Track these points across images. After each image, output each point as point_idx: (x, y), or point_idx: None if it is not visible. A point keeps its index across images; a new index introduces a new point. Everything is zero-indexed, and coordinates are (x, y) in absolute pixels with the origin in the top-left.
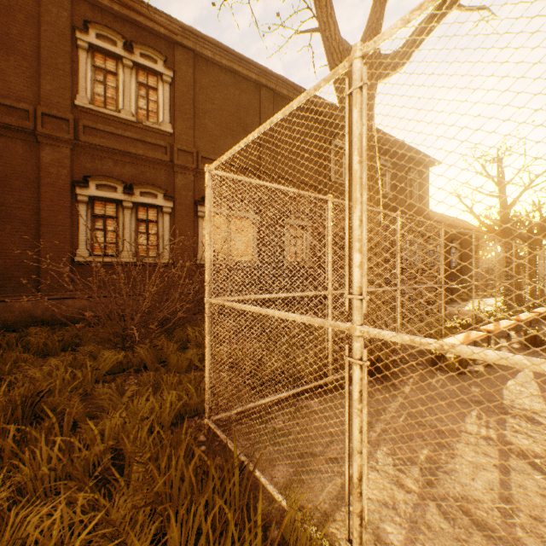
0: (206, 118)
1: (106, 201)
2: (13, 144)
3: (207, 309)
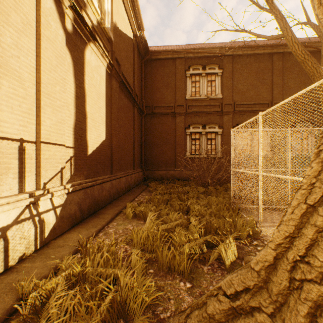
0: (238, 84)
1: (195, 133)
2: (168, 118)
3: (231, 172)
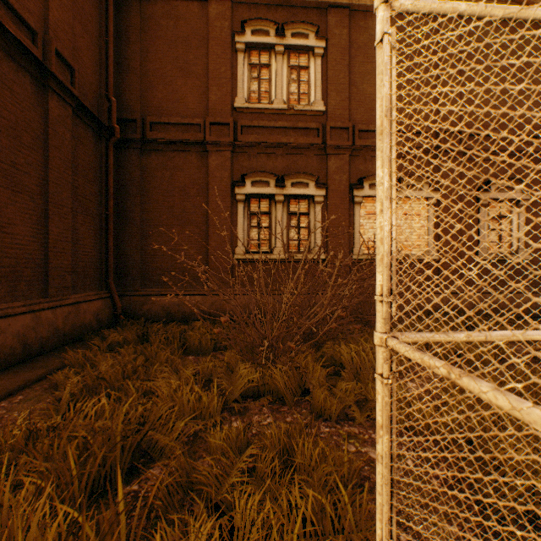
0: (363, 82)
1: (260, 198)
2: (190, 157)
3: (382, 363)
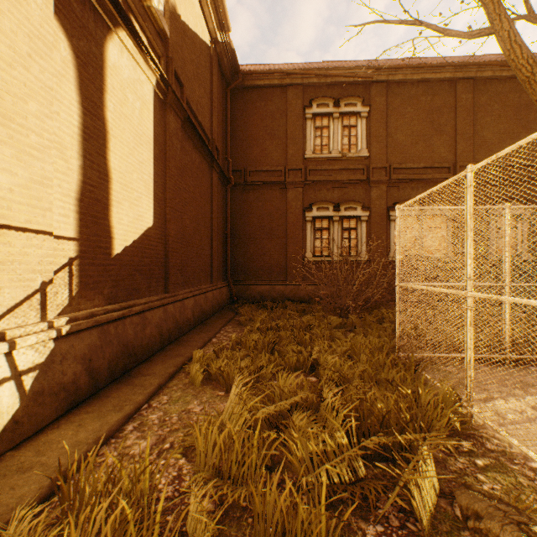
0: (397, 133)
1: (322, 218)
2: (274, 192)
3: (397, 289)
